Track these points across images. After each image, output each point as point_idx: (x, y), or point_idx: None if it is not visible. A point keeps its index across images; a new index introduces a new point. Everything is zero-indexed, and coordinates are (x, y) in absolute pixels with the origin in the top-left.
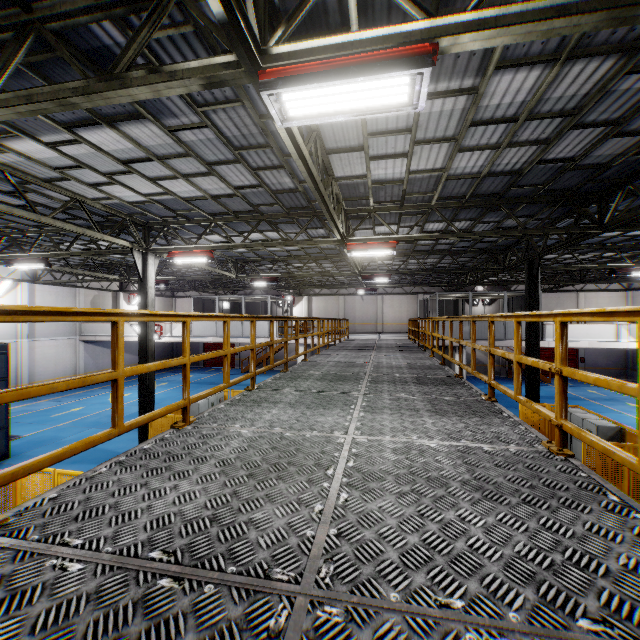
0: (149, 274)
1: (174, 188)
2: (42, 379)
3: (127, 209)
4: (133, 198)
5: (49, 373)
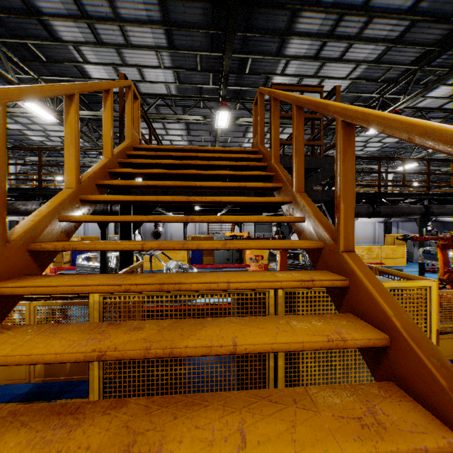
0: (388, 177)
1: (387, 141)
2: (358, 237)
3: (376, 153)
4: (375, 149)
5: (361, 235)
